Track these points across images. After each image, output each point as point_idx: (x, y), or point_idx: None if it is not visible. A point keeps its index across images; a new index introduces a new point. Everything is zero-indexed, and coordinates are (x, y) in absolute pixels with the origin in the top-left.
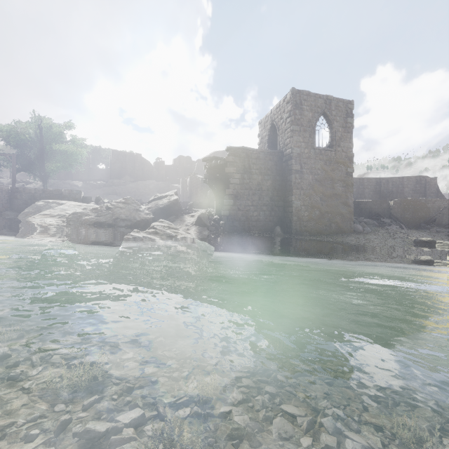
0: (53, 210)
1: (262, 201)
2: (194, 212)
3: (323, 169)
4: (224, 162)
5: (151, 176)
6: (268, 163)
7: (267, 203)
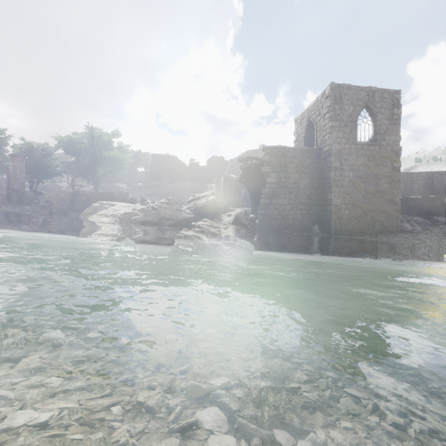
0: (107, 210)
1: (298, 200)
2: (230, 211)
3: (365, 165)
4: (259, 162)
5: (187, 177)
6: (305, 161)
7: (304, 202)
